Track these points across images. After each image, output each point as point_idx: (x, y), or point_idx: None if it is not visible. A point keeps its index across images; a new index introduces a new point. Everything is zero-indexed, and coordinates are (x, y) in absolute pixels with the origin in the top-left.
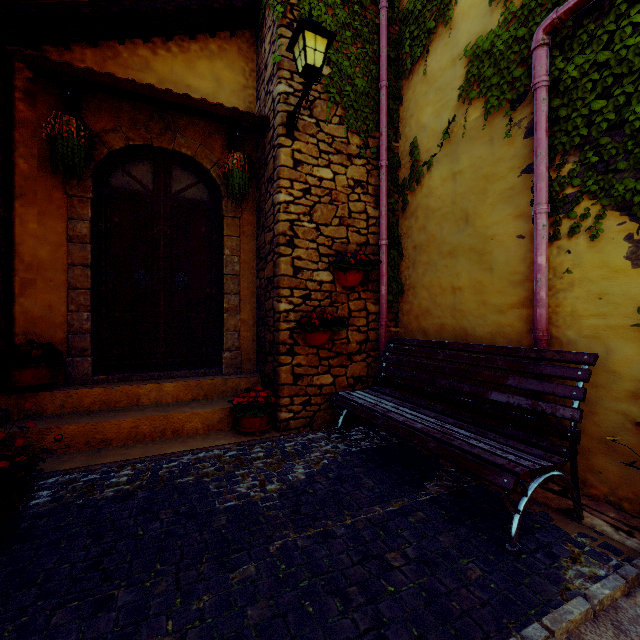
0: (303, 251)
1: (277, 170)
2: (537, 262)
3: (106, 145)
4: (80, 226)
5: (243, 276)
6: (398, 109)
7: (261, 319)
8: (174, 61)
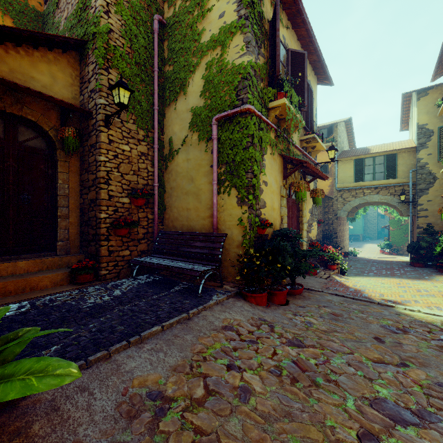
0: (114, 187)
1: (99, 143)
2: (214, 202)
3: None
4: None
5: (71, 196)
6: (163, 119)
7: (85, 222)
8: (22, 60)
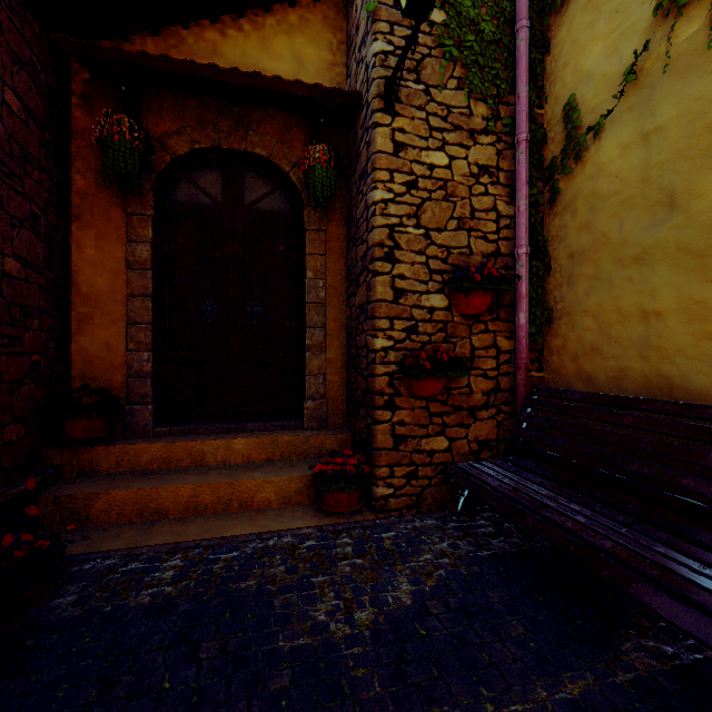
0: (407, 267)
1: (371, 159)
2: None
3: (169, 151)
4: (140, 249)
5: (329, 304)
6: (543, 61)
7: (351, 359)
8: (246, 42)
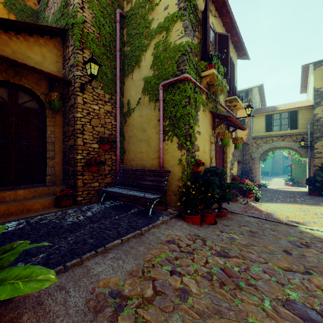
0: (87, 136)
1: (76, 104)
2: (160, 147)
3: None
4: None
5: (56, 143)
6: (123, 86)
7: (66, 162)
8: (21, 44)
